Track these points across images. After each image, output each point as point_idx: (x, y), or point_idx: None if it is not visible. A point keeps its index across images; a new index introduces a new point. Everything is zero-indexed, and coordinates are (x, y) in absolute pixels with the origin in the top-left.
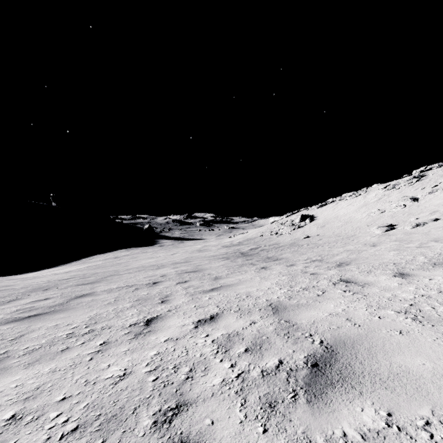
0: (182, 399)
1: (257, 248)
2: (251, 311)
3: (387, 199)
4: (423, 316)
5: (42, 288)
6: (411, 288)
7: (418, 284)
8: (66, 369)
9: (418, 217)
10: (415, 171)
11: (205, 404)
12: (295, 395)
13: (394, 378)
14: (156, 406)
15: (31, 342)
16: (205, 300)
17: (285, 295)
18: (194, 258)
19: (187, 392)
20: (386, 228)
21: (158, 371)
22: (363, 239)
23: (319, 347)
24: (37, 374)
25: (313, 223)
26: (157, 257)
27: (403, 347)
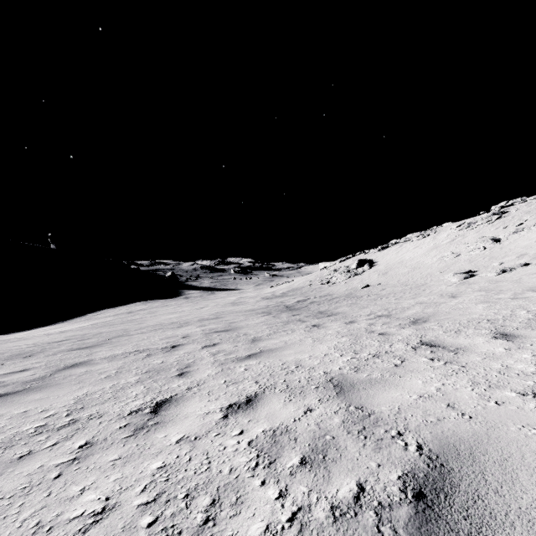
0: None
1: (306, 300)
2: (305, 390)
3: (463, 240)
4: None
5: (23, 355)
6: (526, 355)
7: (534, 350)
8: (12, 497)
9: (502, 261)
10: (494, 207)
11: None
12: None
13: None
14: None
15: None
16: (239, 372)
17: (350, 366)
18: (227, 313)
19: None
20: (464, 274)
21: (160, 504)
22: (436, 288)
23: (418, 458)
24: None
25: (373, 269)
26: (180, 311)
27: None
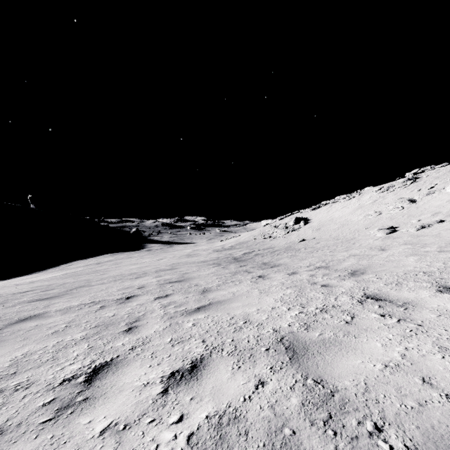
0: None
1: (251, 252)
2: (254, 353)
3: (383, 201)
4: None
5: None
6: None
7: None
8: None
9: (419, 218)
10: (408, 173)
11: None
12: None
13: None
14: None
15: None
16: (187, 328)
17: (299, 322)
18: (182, 264)
19: None
20: (388, 230)
21: None
22: (365, 242)
23: None
24: None
25: (308, 226)
26: (141, 263)
27: None
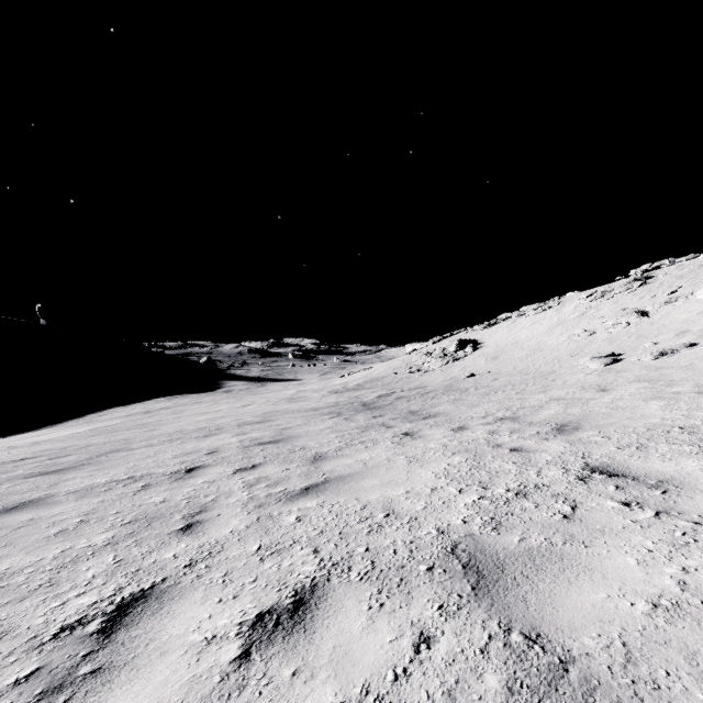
0: None
1: (390, 394)
2: (407, 575)
3: (597, 314)
4: None
5: None
6: None
7: None
8: None
9: (656, 340)
10: (635, 270)
11: None
12: None
13: None
14: None
15: None
16: (286, 526)
17: (481, 515)
18: (280, 414)
19: None
20: (607, 359)
21: None
22: (571, 378)
23: None
24: None
25: (479, 352)
26: (215, 411)
27: None
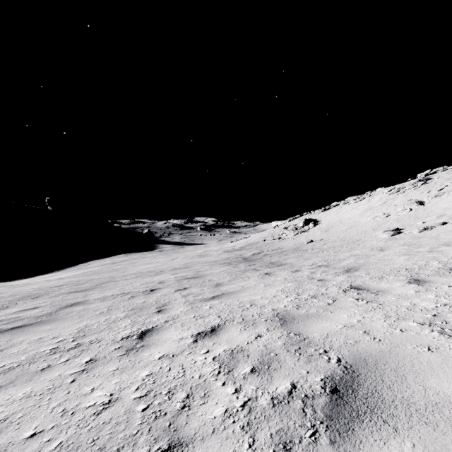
0: (176, 436)
1: (260, 253)
2: (256, 322)
3: (392, 203)
4: (451, 329)
5: (31, 296)
6: (430, 296)
7: (437, 292)
8: (42, 394)
9: (425, 220)
10: (420, 174)
11: (204, 444)
12: (314, 432)
13: (434, 410)
14: (144, 447)
15: (9, 359)
16: (205, 310)
17: (292, 304)
18: (195, 263)
19: (182, 426)
20: (393, 232)
21: (150, 397)
22: (369, 243)
23: (337, 367)
24: (8, 400)
25: (317, 227)
26: (156, 262)
27: (436, 368)
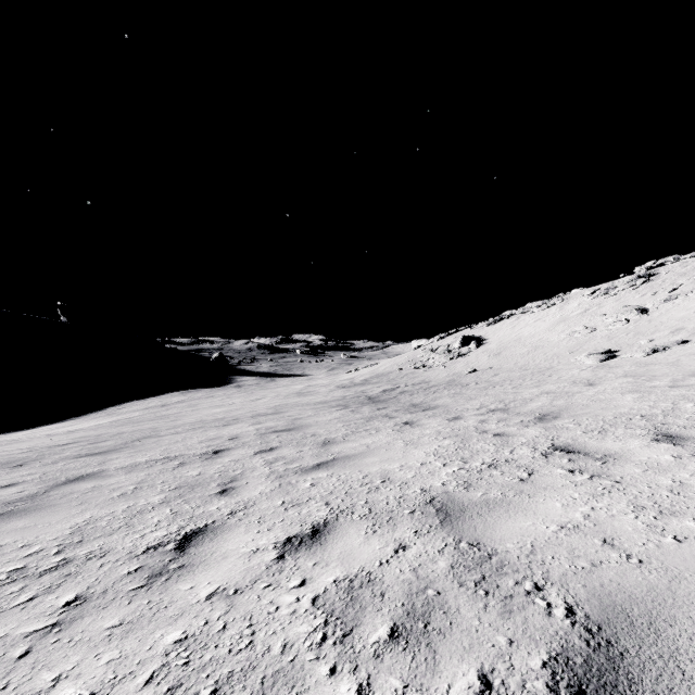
0: None
1: (394, 389)
2: (395, 516)
3: (599, 311)
4: None
5: (12, 464)
6: None
7: None
8: None
9: (652, 337)
10: (639, 267)
11: None
12: None
13: None
14: None
15: None
16: (303, 489)
17: (457, 480)
18: (291, 406)
19: None
20: (603, 355)
21: None
22: (566, 373)
23: (570, 630)
24: None
25: (482, 349)
26: (229, 404)
27: None
